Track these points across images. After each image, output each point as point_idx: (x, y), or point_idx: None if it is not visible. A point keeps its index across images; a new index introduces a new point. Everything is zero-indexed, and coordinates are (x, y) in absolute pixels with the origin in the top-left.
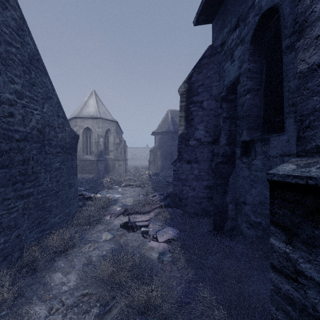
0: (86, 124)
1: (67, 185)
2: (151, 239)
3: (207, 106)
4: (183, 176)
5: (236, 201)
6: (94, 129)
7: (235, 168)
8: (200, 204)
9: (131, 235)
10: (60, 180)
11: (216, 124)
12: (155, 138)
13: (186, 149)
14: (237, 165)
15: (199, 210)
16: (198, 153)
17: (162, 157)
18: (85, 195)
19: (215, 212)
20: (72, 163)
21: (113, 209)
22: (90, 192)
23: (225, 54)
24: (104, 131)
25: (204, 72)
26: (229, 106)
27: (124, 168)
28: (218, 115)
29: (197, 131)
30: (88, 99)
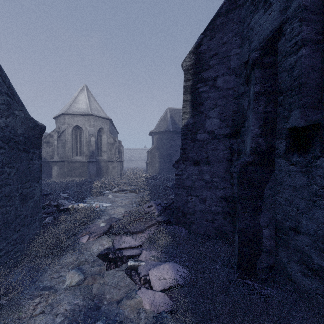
0: (76, 122)
1: (18, 198)
2: (141, 284)
3: (223, 84)
4: (188, 182)
5: (276, 225)
6: (84, 127)
7: (275, 172)
8: (212, 222)
9: (112, 274)
10: (2, 191)
11: (237, 108)
12: (153, 138)
13: (193, 145)
14: (278, 167)
15: (212, 231)
16: (209, 150)
17: (161, 159)
18: (62, 205)
19: (242, 241)
20: (29, 165)
21: (95, 225)
22: (73, 200)
23: (253, 2)
24: (96, 130)
25: (219, 36)
26: (265, 75)
27: (118, 170)
28: (240, 96)
29: (208, 120)
30: (78, 95)
